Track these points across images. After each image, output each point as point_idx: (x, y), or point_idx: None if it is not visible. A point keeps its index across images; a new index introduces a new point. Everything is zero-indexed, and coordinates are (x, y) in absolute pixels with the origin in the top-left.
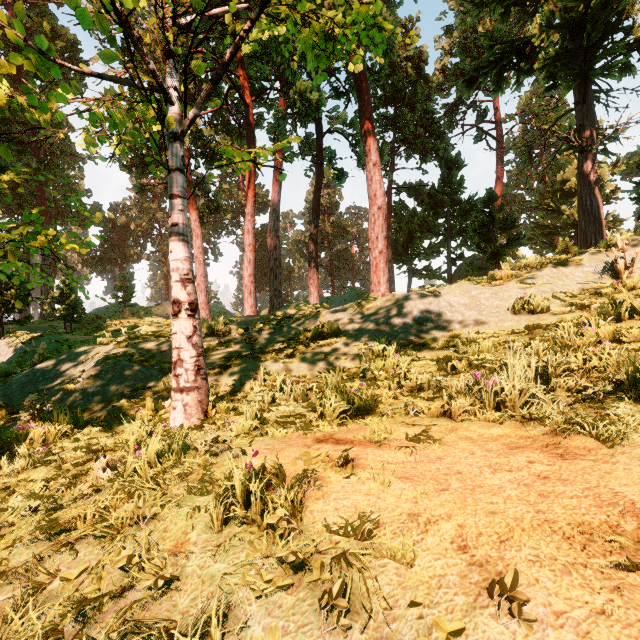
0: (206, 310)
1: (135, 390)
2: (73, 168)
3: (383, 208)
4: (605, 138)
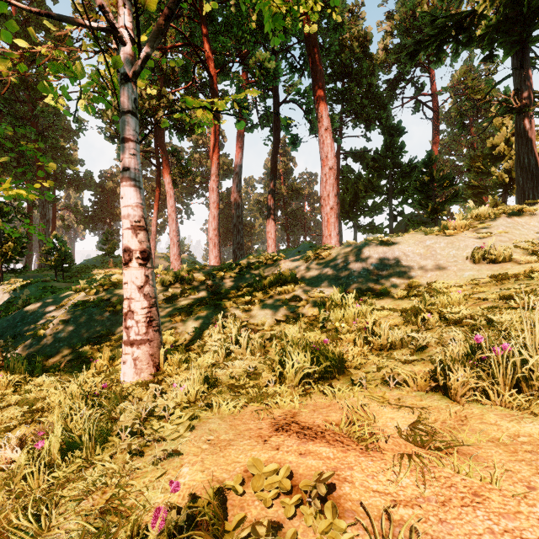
0: (178, 261)
1: (100, 337)
2: (69, 141)
3: (334, 168)
4: None
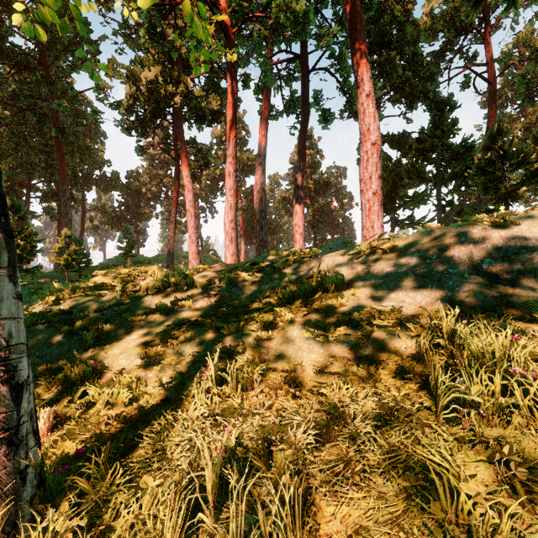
0: (197, 260)
1: (33, 376)
2: (97, 143)
3: (377, 144)
4: None
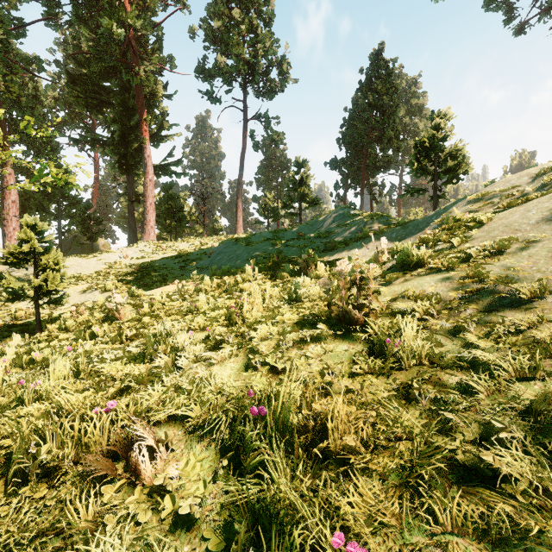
0: None
1: None
2: None
3: (17, 202)
4: (137, 200)
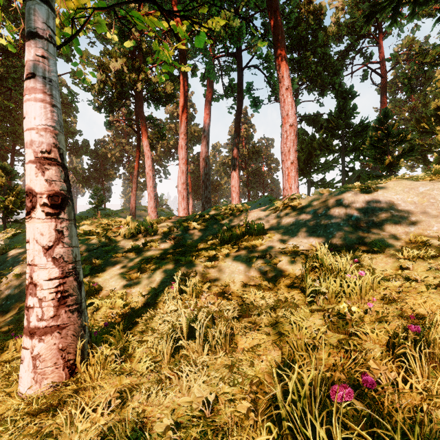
0: (154, 213)
1: None
2: (70, 116)
3: (294, 125)
4: None
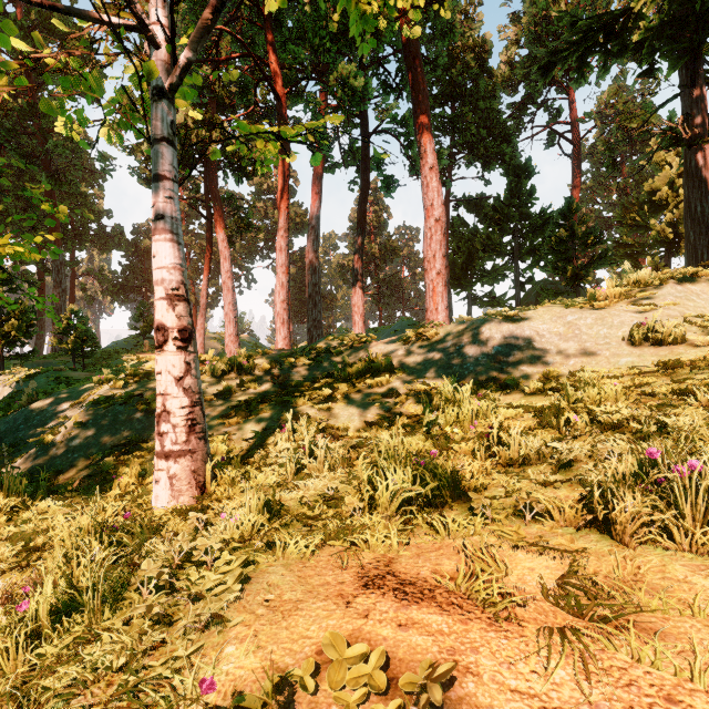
0: (235, 343)
1: (127, 445)
2: (92, 186)
3: (441, 220)
4: None
